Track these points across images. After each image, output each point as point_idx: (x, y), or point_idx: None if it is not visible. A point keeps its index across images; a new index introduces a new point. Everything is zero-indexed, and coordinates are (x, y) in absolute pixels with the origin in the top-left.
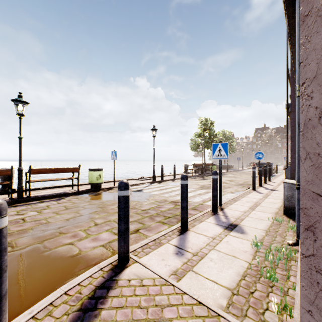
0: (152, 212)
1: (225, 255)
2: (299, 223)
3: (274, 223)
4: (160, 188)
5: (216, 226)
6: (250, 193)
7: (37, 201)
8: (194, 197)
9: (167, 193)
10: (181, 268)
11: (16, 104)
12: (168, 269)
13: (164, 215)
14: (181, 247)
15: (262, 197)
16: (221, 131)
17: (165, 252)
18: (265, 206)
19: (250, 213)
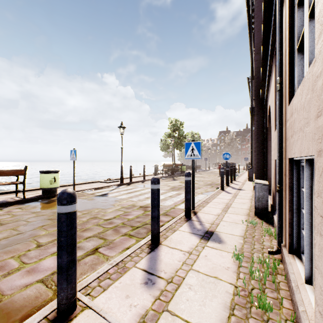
0: (117, 222)
1: (206, 278)
2: (281, 229)
3: (249, 226)
4: (128, 191)
5: (191, 235)
6: (220, 193)
7: None
8: (165, 200)
9: (136, 197)
10: (152, 308)
11: None
12: (133, 313)
13: (132, 224)
14: (151, 272)
15: (231, 197)
16: (190, 132)
17: (131, 282)
18: (236, 207)
19: (224, 216)
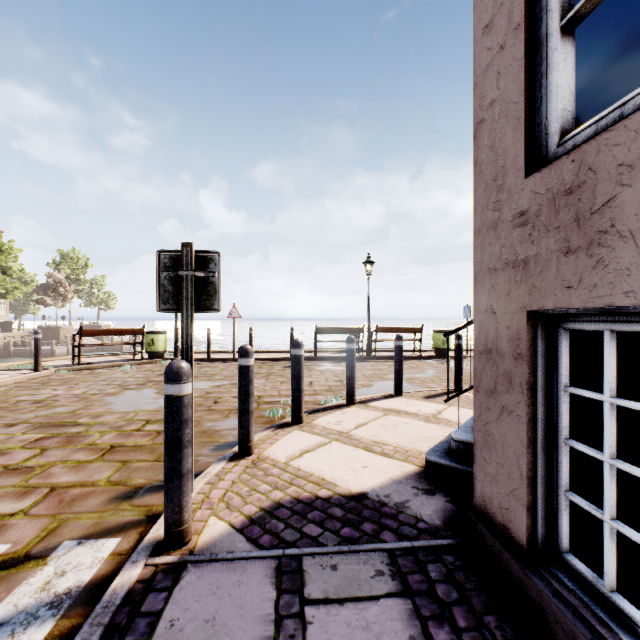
0: None
1: None
2: None
3: None
4: None
5: None
6: None
7: (383, 360)
8: None
9: None
10: None
11: (365, 265)
12: None
13: None
14: None
15: None
16: None
17: None
18: None
19: None
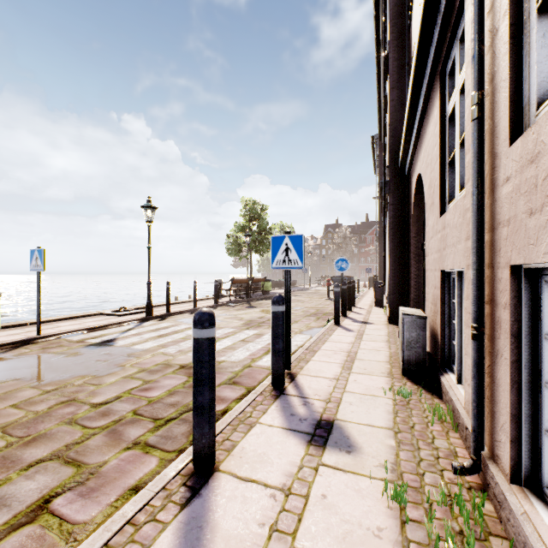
0: (123, 409)
1: None
2: (480, 420)
3: (397, 401)
4: (160, 332)
5: (288, 435)
6: (334, 332)
7: None
8: (233, 349)
9: (174, 344)
10: None
11: None
12: None
13: (156, 413)
14: None
15: (355, 339)
16: (278, 224)
17: None
18: (366, 359)
19: (347, 381)
